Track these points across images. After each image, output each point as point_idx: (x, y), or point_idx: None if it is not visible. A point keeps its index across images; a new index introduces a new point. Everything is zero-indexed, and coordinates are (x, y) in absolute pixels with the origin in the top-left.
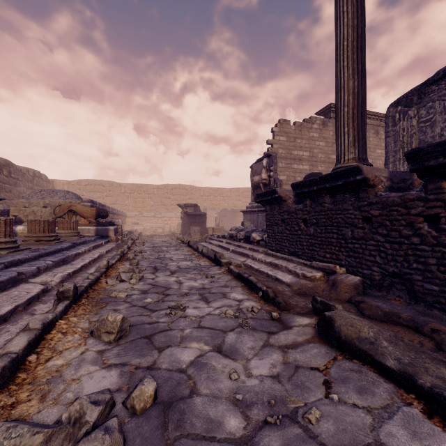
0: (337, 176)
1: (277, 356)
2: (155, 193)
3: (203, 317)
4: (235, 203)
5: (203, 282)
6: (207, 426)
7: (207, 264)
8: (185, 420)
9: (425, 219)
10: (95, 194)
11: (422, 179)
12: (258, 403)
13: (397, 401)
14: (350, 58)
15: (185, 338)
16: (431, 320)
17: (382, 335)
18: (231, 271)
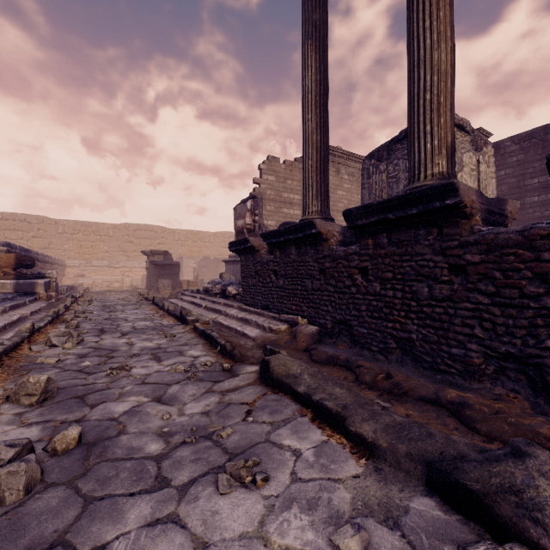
0: (298, 229)
1: (215, 398)
2: (110, 235)
3: (150, 374)
4: (220, 251)
5: (160, 342)
6: (128, 452)
7: (171, 323)
8: (107, 451)
9: (359, 271)
10: (15, 233)
11: (357, 236)
12: (182, 432)
13: (297, 415)
14: (313, 112)
15: (124, 394)
16: (361, 358)
17: (307, 371)
18: (196, 329)
